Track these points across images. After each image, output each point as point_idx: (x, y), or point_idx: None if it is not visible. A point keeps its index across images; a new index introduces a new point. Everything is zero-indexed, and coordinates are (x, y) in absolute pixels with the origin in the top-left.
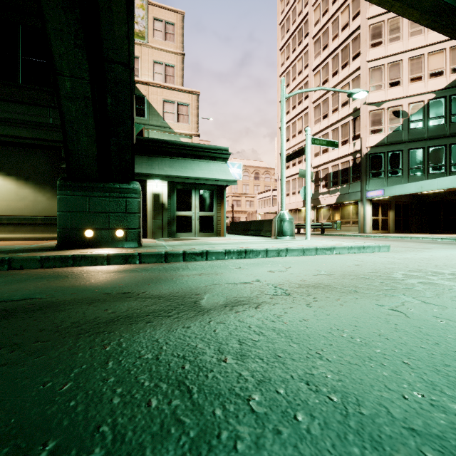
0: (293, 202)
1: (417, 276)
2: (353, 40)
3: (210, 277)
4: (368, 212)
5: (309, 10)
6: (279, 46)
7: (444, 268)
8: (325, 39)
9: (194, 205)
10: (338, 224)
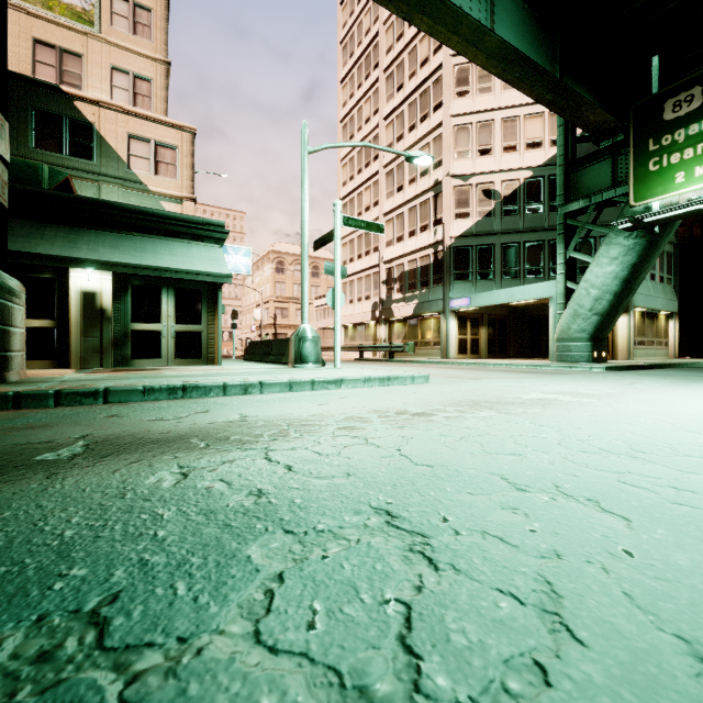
0: (359, 313)
1: (359, 419)
2: (434, 83)
3: (7, 434)
4: (453, 329)
5: (379, 29)
6: (340, 76)
7: (428, 405)
8: (400, 76)
9: (166, 313)
10: (411, 346)
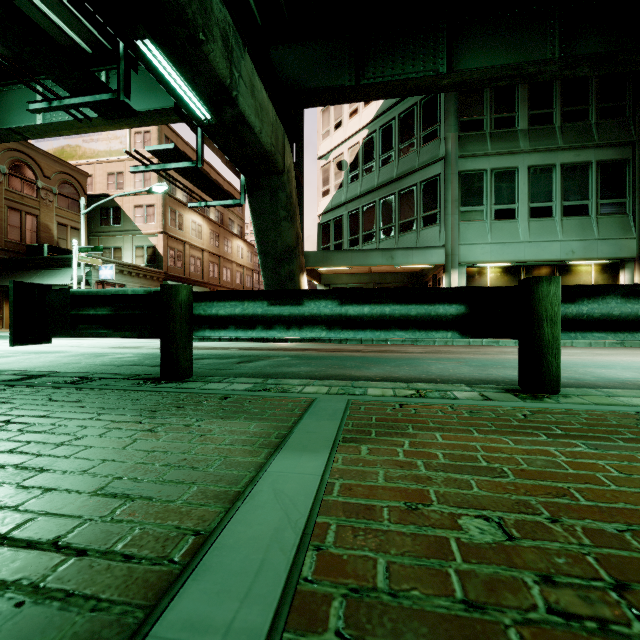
0: None
1: None
2: None
3: None
4: None
5: None
6: None
7: None
8: None
9: None
10: None
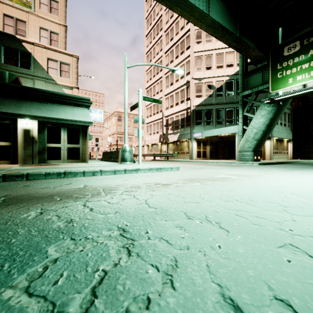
0: (154, 139)
1: (137, 187)
2: (186, 37)
3: None
4: (194, 146)
5: (163, 13)
6: (145, 33)
7: (172, 180)
8: (171, 34)
9: (63, 139)
10: (176, 154)
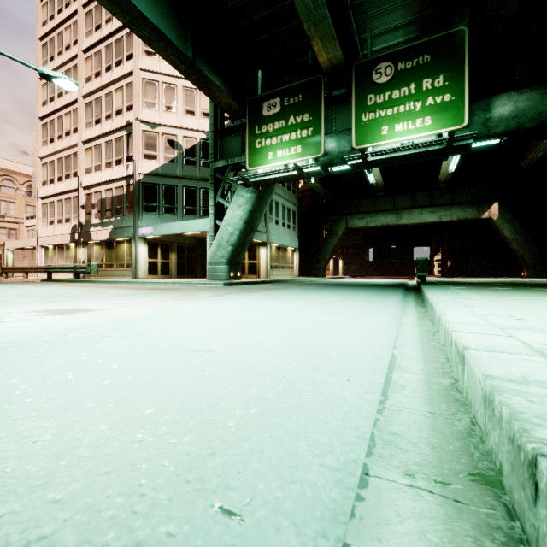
0: (59, 234)
1: None
2: (127, 35)
3: None
4: (142, 253)
5: None
6: None
7: None
8: (98, 16)
9: None
10: (94, 267)
